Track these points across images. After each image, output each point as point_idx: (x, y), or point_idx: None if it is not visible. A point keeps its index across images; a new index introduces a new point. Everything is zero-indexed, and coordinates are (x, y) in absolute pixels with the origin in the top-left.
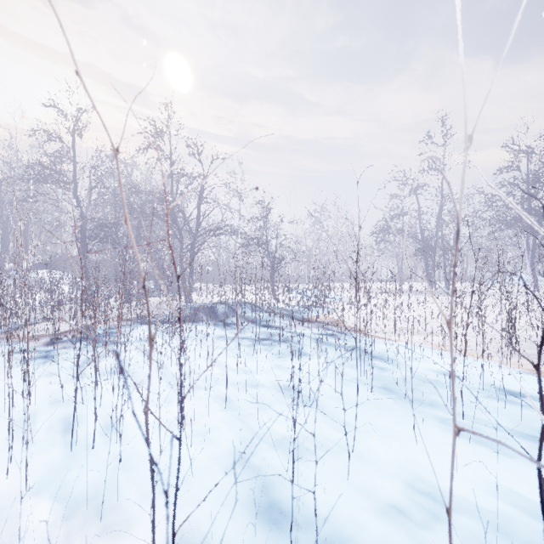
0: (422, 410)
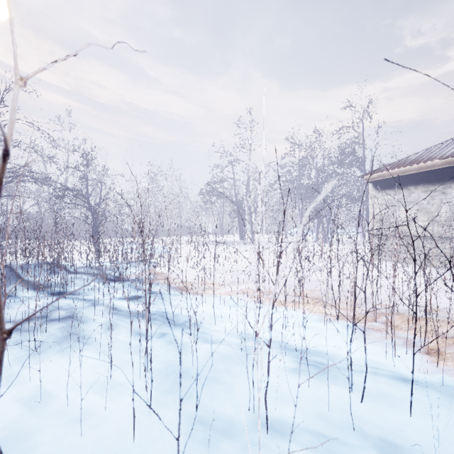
0: (216, 439)
